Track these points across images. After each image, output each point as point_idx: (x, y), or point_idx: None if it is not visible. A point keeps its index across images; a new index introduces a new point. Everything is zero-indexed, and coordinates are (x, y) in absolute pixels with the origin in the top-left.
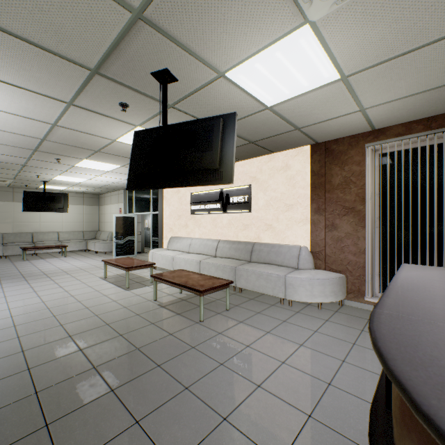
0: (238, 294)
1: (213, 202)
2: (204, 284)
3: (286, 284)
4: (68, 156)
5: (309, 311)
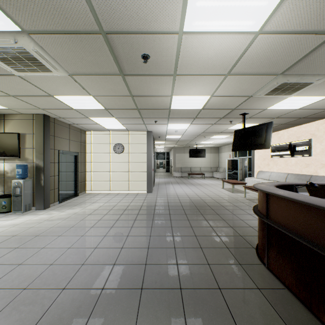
0: None
1: (284, 150)
2: None
3: None
4: (208, 135)
5: None
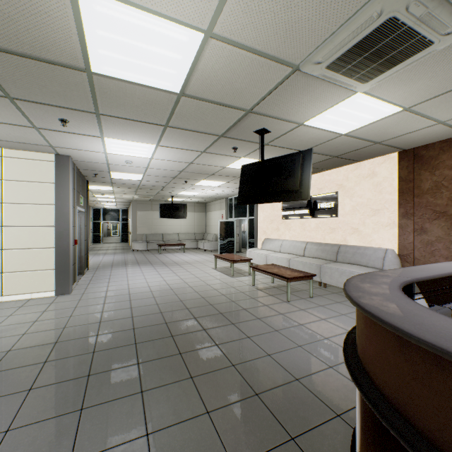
0: (323, 288)
1: (301, 208)
2: (290, 274)
3: None
4: (192, 179)
5: None
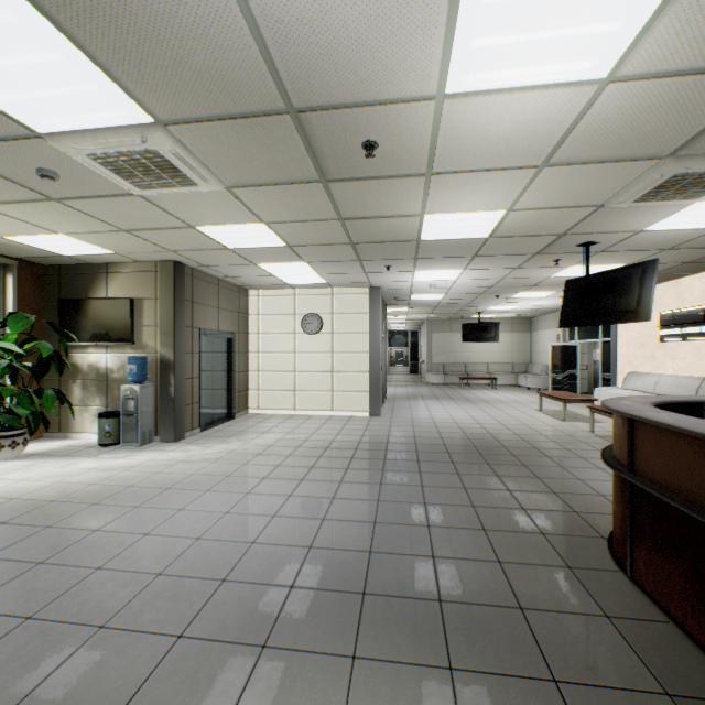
0: None
1: (693, 324)
2: None
3: None
4: (506, 292)
5: None
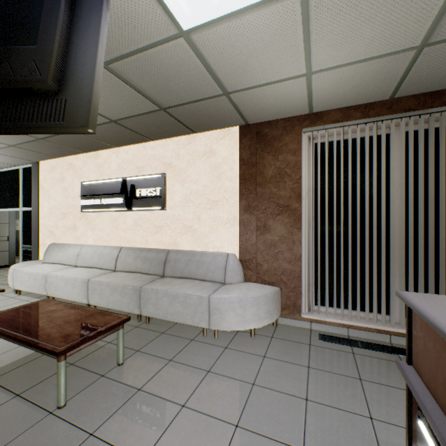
0: (144, 326)
1: (113, 196)
2: (72, 331)
3: (210, 308)
4: None
5: (241, 343)
